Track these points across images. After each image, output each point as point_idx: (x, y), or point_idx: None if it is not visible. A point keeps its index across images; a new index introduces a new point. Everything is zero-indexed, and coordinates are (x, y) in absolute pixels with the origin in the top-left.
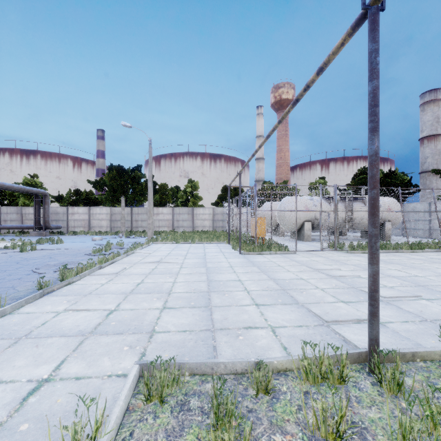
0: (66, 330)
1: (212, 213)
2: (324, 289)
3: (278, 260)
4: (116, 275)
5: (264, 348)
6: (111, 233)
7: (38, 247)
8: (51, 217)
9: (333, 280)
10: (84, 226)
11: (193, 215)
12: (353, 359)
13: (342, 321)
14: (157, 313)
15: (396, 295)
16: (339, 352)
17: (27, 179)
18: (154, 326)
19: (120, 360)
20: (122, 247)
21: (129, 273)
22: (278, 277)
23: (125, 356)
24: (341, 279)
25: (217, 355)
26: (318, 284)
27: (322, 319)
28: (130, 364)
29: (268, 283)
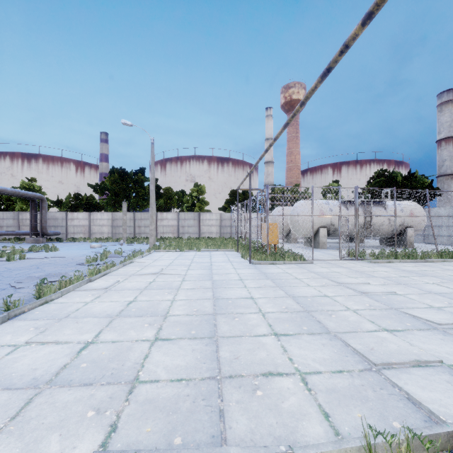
0: (16, 377)
1: (219, 218)
2: (358, 311)
3: (293, 271)
4: (106, 291)
5: (295, 414)
6: (112, 239)
7: (29, 256)
8: (49, 223)
9: (365, 297)
10: (84, 232)
11: (200, 220)
12: (440, 443)
13: (397, 363)
14: (146, 347)
15: (452, 320)
16: (417, 432)
17: (25, 183)
18: (138, 370)
19: (75, 441)
20: (120, 255)
21: (122, 287)
22: (298, 293)
23: (85, 431)
24: (374, 296)
25: (225, 431)
26: (348, 303)
27: (367, 359)
28: (89, 450)
29: (286, 302)
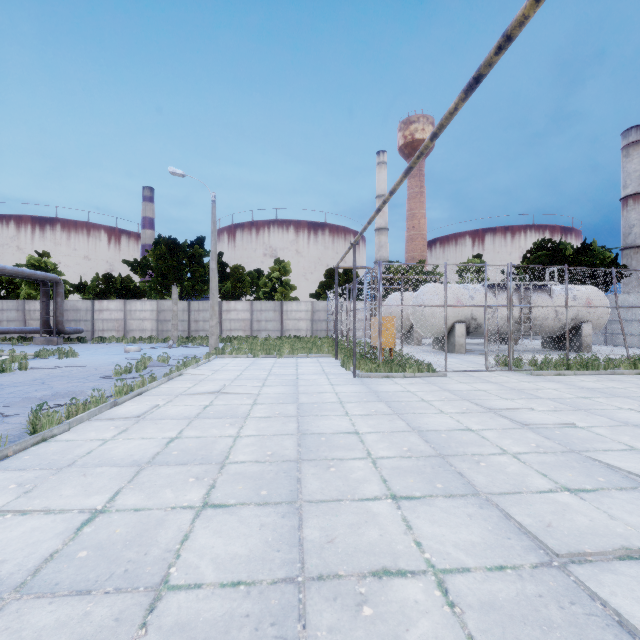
0: None
1: (311, 309)
2: (519, 456)
3: (418, 388)
4: (137, 421)
5: None
6: (158, 340)
7: (34, 364)
8: (68, 315)
9: (528, 432)
10: (117, 329)
11: (283, 312)
12: None
13: (593, 554)
14: (186, 520)
15: None
16: None
17: (34, 259)
18: (169, 564)
19: None
20: (166, 363)
21: (162, 415)
22: (426, 425)
23: None
24: (542, 430)
25: None
26: (503, 442)
27: (543, 545)
28: None
29: (409, 440)
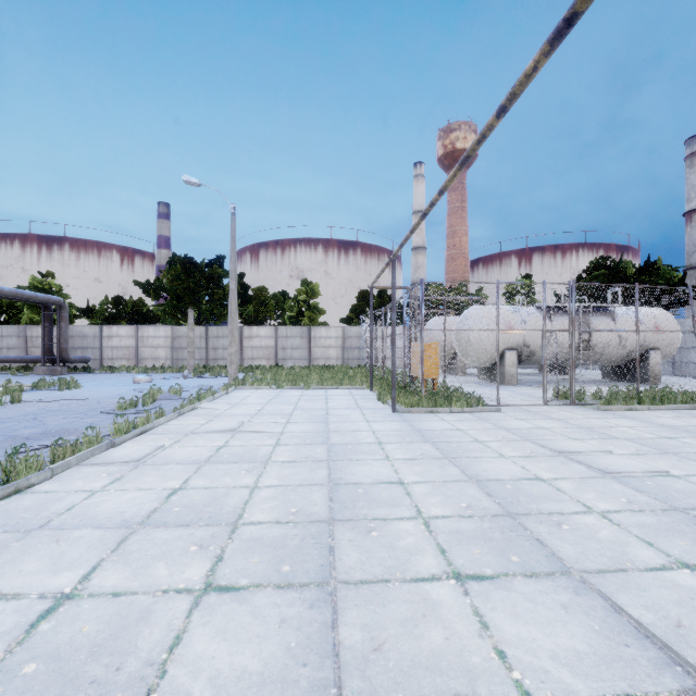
0: None
1: (341, 335)
2: (610, 515)
3: (469, 426)
4: (135, 466)
5: None
6: (172, 369)
7: (30, 396)
8: (74, 342)
9: (613, 482)
10: (128, 357)
11: (310, 339)
12: None
13: None
14: (181, 612)
15: None
16: None
17: (37, 280)
18: (148, 688)
19: None
20: (178, 395)
21: (166, 459)
22: (485, 473)
23: None
24: (629, 480)
25: None
26: (585, 496)
27: (679, 658)
28: None
29: (467, 492)
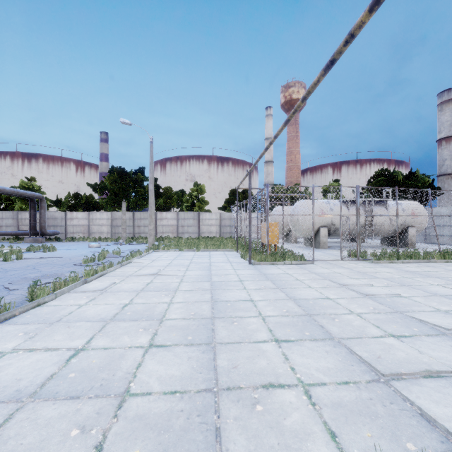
0: None
1: (219, 218)
2: (362, 315)
3: (294, 271)
4: (101, 293)
5: (299, 434)
6: (112, 239)
7: (26, 256)
8: (48, 222)
9: (368, 300)
10: (83, 232)
11: (199, 220)
12: None
13: (407, 374)
14: (139, 355)
15: None
16: None
17: (24, 182)
18: (129, 381)
19: None
20: (119, 255)
21: (118, 289)
22: (299, 295)
23: None
24: (377, 299)
25: None
26: (351, 306)
27: (374, 369)
28: None
29: (287, 305)
